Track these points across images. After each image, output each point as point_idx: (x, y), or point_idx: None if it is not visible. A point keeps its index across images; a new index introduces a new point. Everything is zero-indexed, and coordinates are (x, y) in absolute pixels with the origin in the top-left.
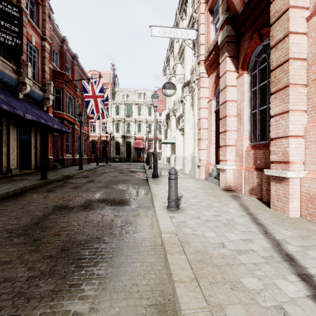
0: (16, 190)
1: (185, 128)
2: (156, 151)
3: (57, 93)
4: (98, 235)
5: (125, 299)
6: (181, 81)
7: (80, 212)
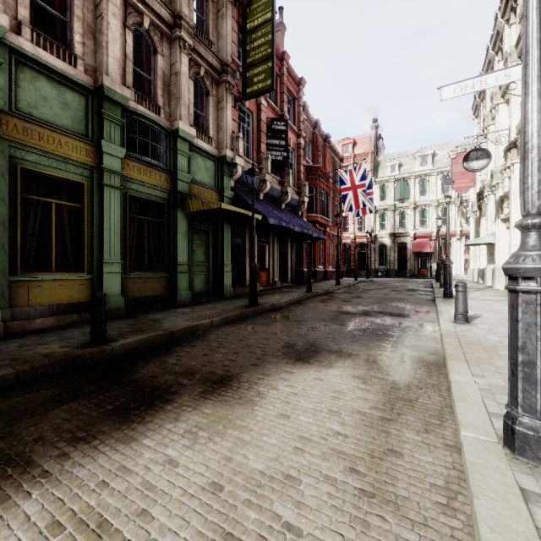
0: (296, 298)
1: (511, 219)
2: (449, 261)
3: (309, 192)
4: (384, 328)
5: (411, 348)
6: (508, 133)
7: (363, 317)
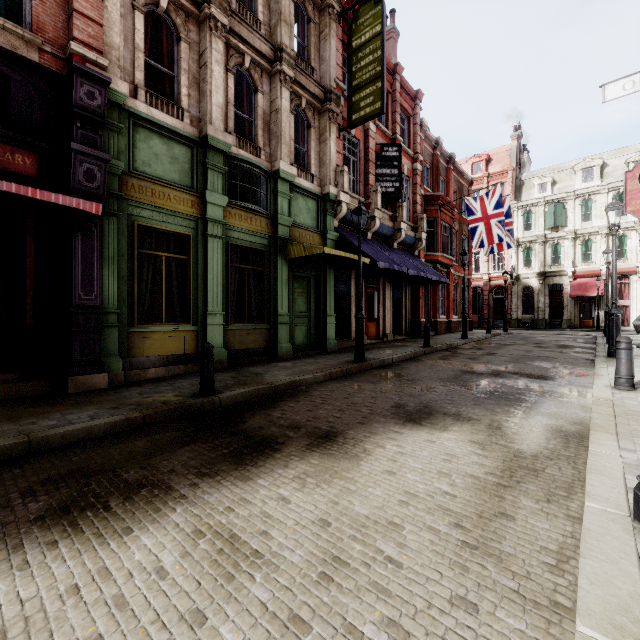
0: (410, 354)
1: None
2: (617, 309)
3: (428, 226)
4: (517, 392)
5: (548, 415)
6: None
7: (492, 377)
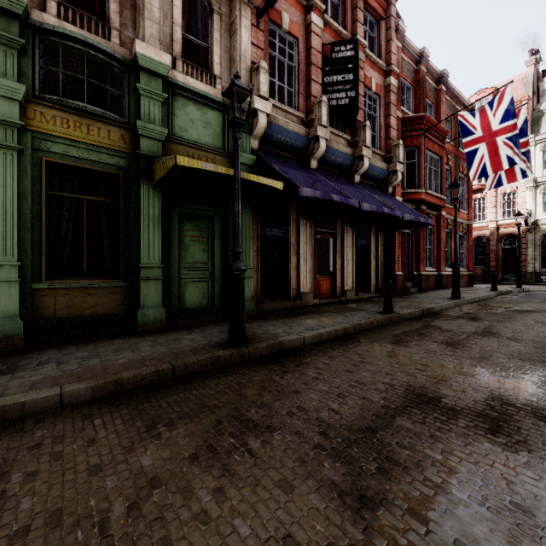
0: (347, 328)
1: None
2: None
3: (408, 158)
4: None
5: None
6: None
7: (480, 441)
